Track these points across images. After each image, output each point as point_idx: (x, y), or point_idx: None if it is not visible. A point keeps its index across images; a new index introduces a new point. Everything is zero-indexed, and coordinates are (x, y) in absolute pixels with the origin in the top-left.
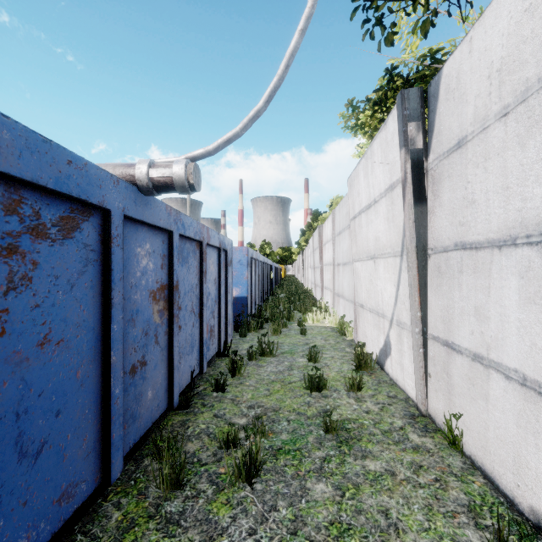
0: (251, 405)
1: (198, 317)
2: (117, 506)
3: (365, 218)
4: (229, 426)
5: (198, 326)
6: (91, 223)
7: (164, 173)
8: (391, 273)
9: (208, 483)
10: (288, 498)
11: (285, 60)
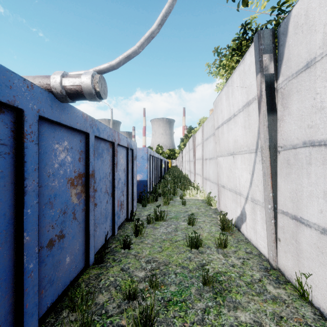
0: (148, 260)
1: (111, 195)
2: None
3: (226, 127)
4: (131, 279)
5: (111, 202)
6: (1, 119)
7: (75, 82)
8: (247, 164)
9: None
10: None
11: None
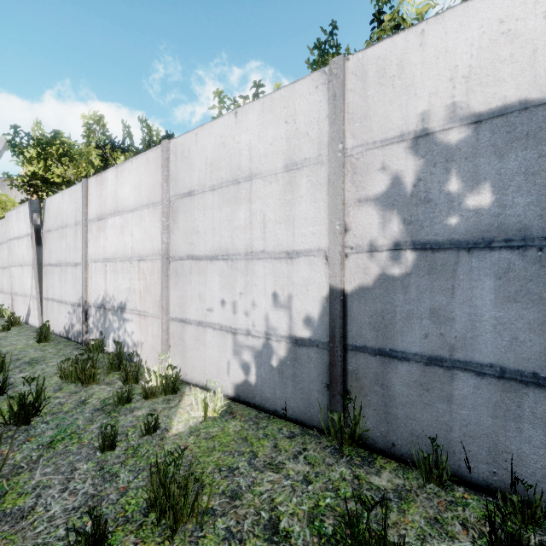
0: None
1: None
2: None
3: (17, 243)
4: None
5: None
6: None
7: None
8: (30, 274)
9: None
10: None
11: None
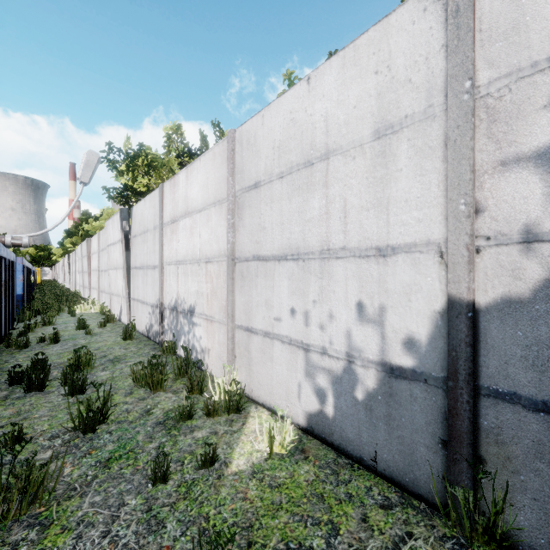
0: (47, 336)
1: (8, 299)
2: (2, 353)
3: (113, 248)
4: (38, 340)
5: (8, 304)
6: None
7: (19, 242)
8: (121, 276)
9: (38, 346)
10: (72, 343)
11: (70, 209)
